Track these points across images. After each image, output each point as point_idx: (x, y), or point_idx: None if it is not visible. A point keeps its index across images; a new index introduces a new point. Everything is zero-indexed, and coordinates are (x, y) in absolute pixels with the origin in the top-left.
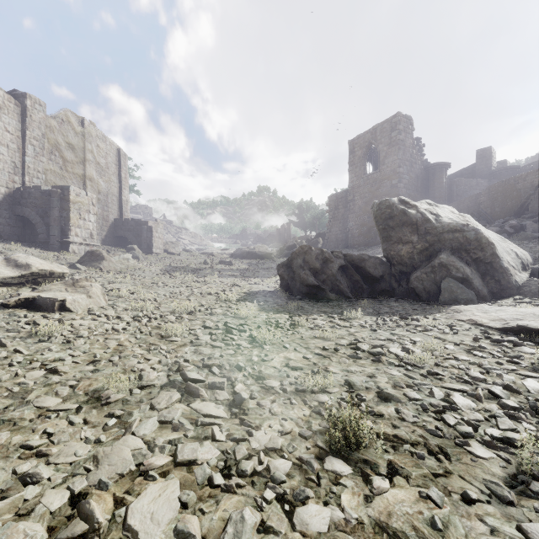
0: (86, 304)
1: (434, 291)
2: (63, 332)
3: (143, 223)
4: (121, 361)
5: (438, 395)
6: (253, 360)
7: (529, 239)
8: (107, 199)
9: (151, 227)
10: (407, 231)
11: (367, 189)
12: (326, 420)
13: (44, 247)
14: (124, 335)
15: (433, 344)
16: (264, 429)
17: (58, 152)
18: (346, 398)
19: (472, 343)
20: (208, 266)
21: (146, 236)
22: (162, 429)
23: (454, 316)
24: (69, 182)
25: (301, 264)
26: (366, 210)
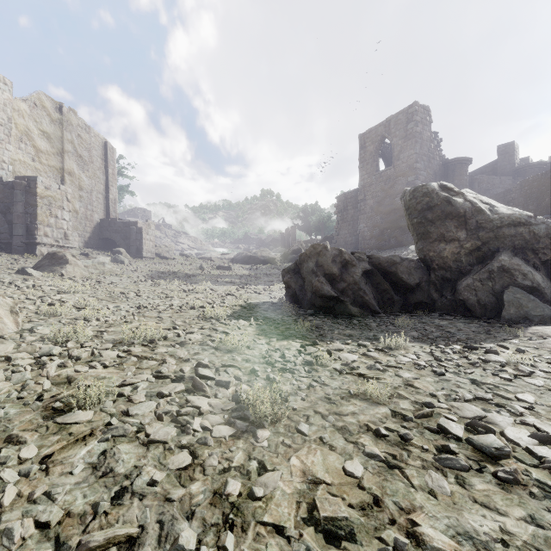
0: None
1: (492, 305)
2: None
3: (132, 224)
4: None
5: None
6: (229, 493)
7: None
8: (91, 196)
9: (140, 229)
10: (451, 225)
11: (380, 187)
12: None
13: (6, 249)
14: None
15: None
16: None
17: (29, 141)
18: None
19: None
20: (204, 272)
21: (136, 238)
22: None
23: (544, 344)
24: (43, 175)
25: (314, 268)
26: (379, 211)
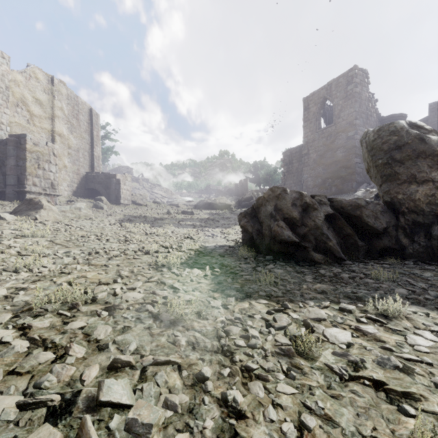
0: None
1: None
2: None
3: (112, 176)
4: None
5: None
6: None
7: None
8: (79, 154)
9: (119, 180)
10: (424, 165)
11: (322, 142)
12: None
13: (1, 196)
14: None
15: None
16: None
17: (25, 106)
18: None
19: None
20: (170, 216)
21: (115, 188)
22: None
23: None
24: (37, 135)
25: (272, 212)
26: (321, 163)
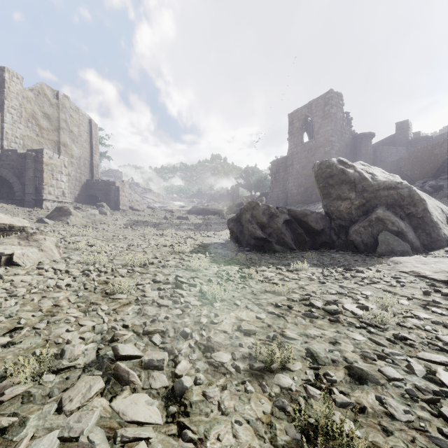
0: (37, 258)
1: (371, 243)
2: None
3: (111, 184)
4: (48, 328)
5: (419, 371)
6: (202, 322)
7: (447, 197)
8: (79, 162)
9: (118, 187)
10: (345, 188)
11: (304, 155)
12: (295, 426)
13: (20, 203)
14: (65, 292)
15: (388, 300)
16: (211, 445)
17: (35, 121)
18: (312, 379)
19: (424, 297)
20: (167, 221)
21: (114, 195)
22: None
23: (395, 267)
24: (45, 147)
25: (250, 218)
26: (303, 173)
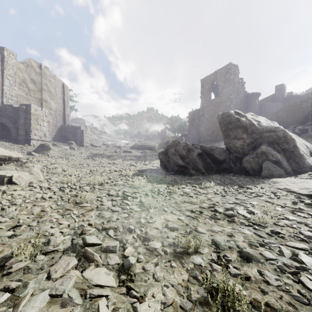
0: (28, 179)
1: (257, 169)
2: (2, 200)
3: (78, 128)
4: (38, 226)
5: (287, 254)
6: (141, 222)
7: (311, 137)
8: (56, 113)
9: (82, 130)
10: (240, 131)
11: (211, 108)
12: (203, 288)
13: (15, 142)
14: (48, 202)
15: (268, 207)
16: (148, 300)
17: (25, 84)
18: (215, 259)
19: (293, 205)
20: (117, 154)
21: (80, 135)
22: (51, 304)
23: (274, 185)
24: (32, 102)
25: (174, 152)
26: (211, 121)
